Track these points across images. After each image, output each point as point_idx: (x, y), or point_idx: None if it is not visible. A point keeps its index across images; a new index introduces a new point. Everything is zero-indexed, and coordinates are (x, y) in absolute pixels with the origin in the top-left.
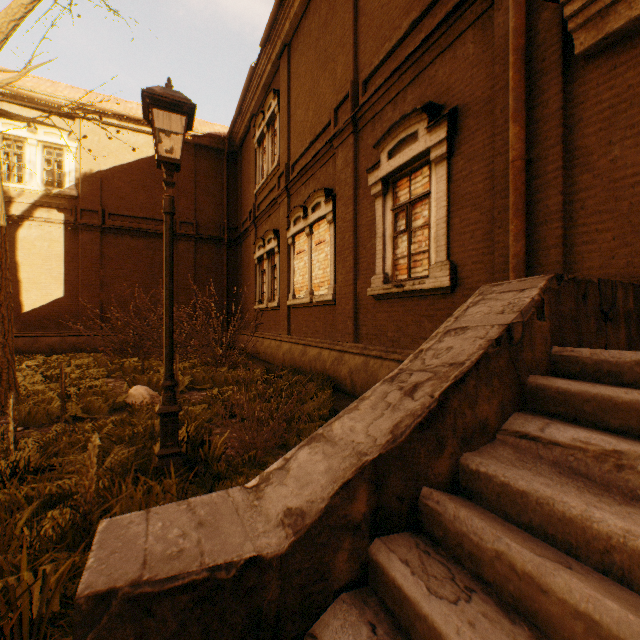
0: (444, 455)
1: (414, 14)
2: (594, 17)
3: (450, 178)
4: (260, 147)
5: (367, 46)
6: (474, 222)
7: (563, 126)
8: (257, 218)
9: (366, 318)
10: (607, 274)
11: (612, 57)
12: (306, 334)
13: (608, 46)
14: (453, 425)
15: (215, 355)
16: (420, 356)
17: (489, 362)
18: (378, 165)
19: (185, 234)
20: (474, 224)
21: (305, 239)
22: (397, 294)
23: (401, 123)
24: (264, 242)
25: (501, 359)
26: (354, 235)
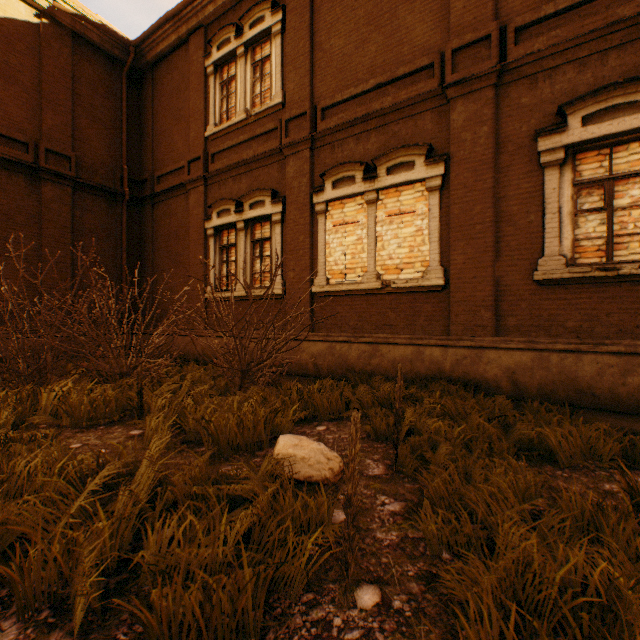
0: None
1: None
2: None
3: None
4: (217, 74)
5: None
6: None
7: None
8: (214, 171)
9: (516, 307)
10: None
11: None
12: (360, 330)
13: None
14: None
15: (243, 365)
16: None
17: None
18: (565, 129)
19: (56, 172)
20: None
21: (357, 207)
22: (595, 279)
23: (622, 86)
24: (237, 206)
25: None
26: (494, 208)
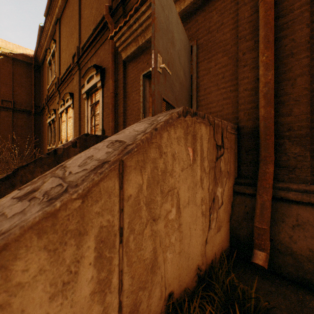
0: (16, 189)
1: (94, 26)
2: (124, 49)
3: (103, 96)
4: (50, 66)
5: (83, 32)
6: (109, 114)
7: (124, 83)
8: (48, 102)
9: None
10: None
11: (133, 63)
12: None
13: (131, 59)
14: (21, 179)
15: None
16: None
17: (43, 160)
18: (84, 86)
19: (6, 107)
20: (109, 115)
21: (65, 115)
22: None
23: (89, 70)
24: (51, 115)
25: (50, 159)
26: (79, 115)
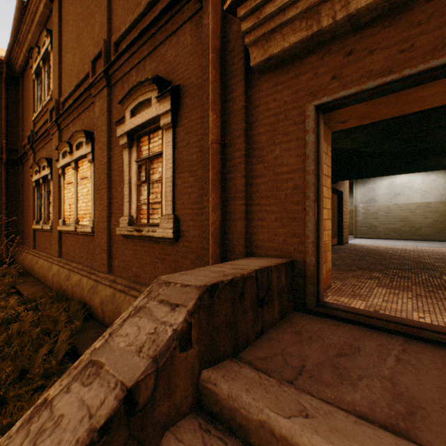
0: None
1: None
2: (262, 38)
3: (175, 144)
4: (39, 79)
5: (119, 13)
6: (191, 186)
7: (246, 122)
8: (35, 144)
9: (118, 252)
10: (272, 247)
11: (275, 76)
12: (74, 258)
13: (273, 66)
14: None
15: None
16: (33, 419)
17: None
18: (123, 120)
19: None
20: (191, 187)
21: (73, 172)
22: (138, 236)
23: (139, 88)
24: (40, 167)
25: None
26: (108, 177)
